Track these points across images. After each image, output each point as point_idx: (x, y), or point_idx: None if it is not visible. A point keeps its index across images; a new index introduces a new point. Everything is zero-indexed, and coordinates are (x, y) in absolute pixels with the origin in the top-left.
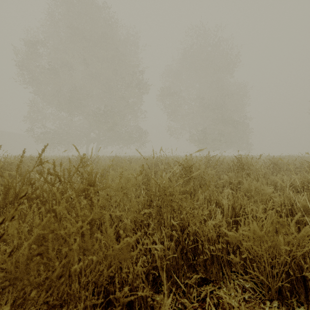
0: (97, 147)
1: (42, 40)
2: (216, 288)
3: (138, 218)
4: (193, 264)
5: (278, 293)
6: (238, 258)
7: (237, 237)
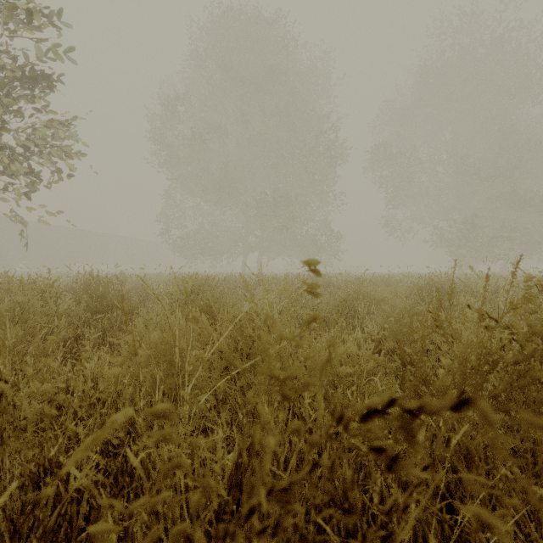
0: (259, 258)
1: (184, 94)
2: None
3: None
4: None
5: None
6: None
7: None
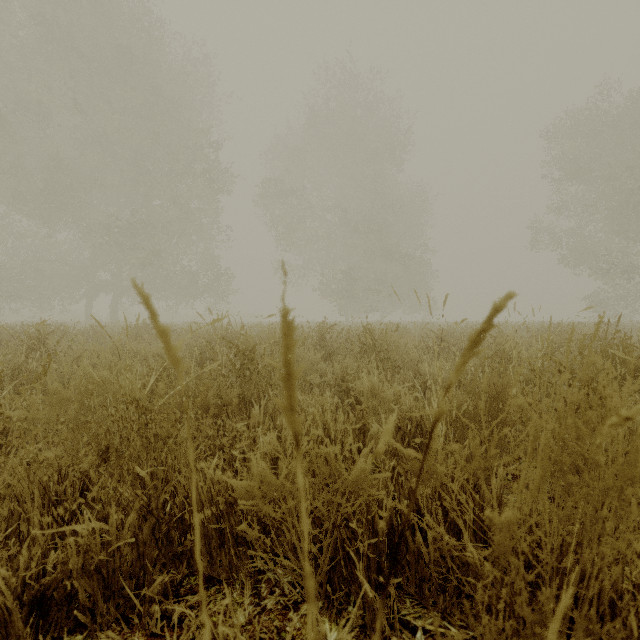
0: (114, 302)
1: None
2: (221, 595)
3: (71, 468)
4: (191, 552)
5: (326, 586)
6: (256, 531)
7: (252, 490)
